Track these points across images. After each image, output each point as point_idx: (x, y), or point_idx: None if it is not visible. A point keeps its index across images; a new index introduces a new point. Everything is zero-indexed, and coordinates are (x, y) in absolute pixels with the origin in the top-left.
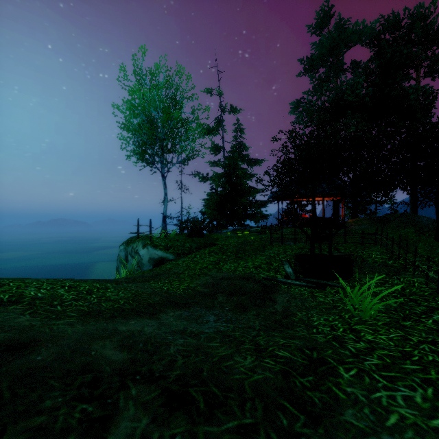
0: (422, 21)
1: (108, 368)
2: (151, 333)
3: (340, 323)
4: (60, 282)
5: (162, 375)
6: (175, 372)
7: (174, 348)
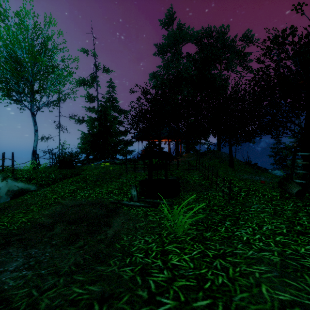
0: (223, 36)
1: None
2: None
3: (156, 244)
4: None
5: None
6: None
7: None
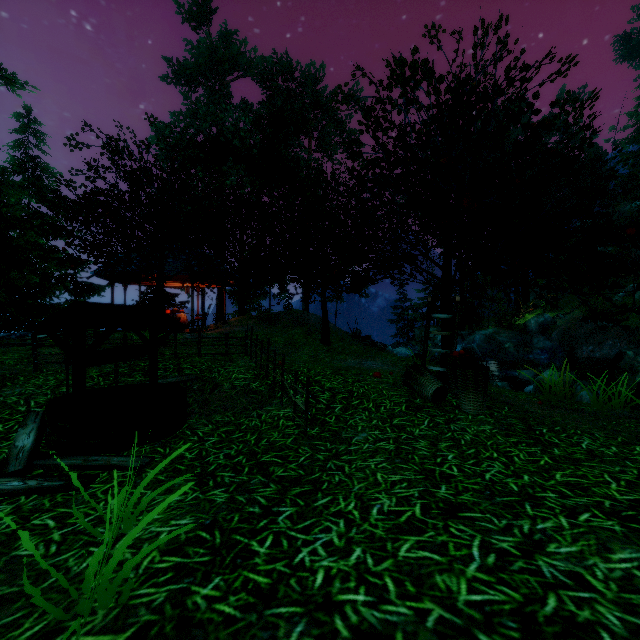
0: (314, 84)
1: None
2: None
3: None
4: None
5: None
6: None
7: None
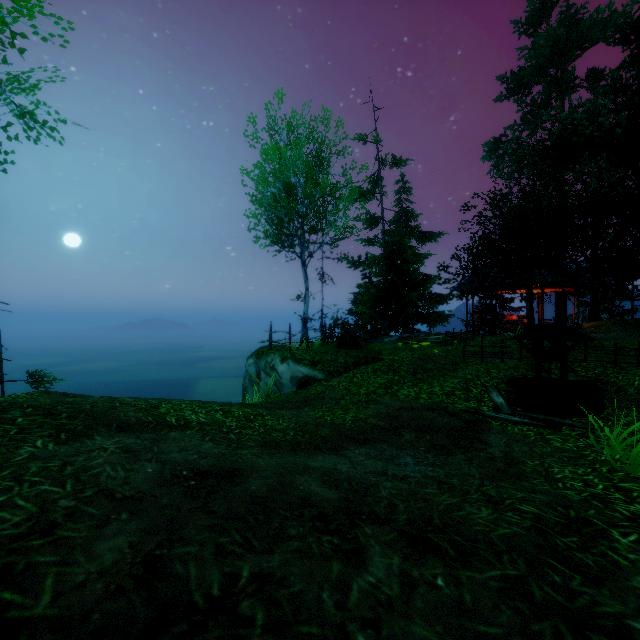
0: None
1: (328, 505)
2: (349, 471)
3: (597, 478)
4: (207, 406)
5: (389, 518)
6: (401, 516)
7: (385, 490)
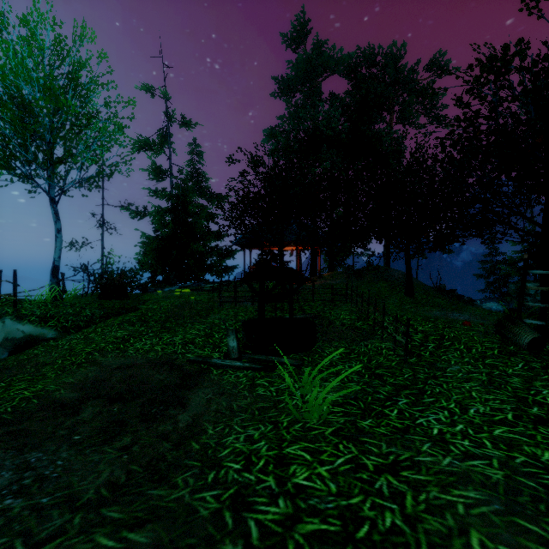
0: (395, 63)
1: None
2: None
3: (267, 444)
4: None
5: None
6: None
7: None
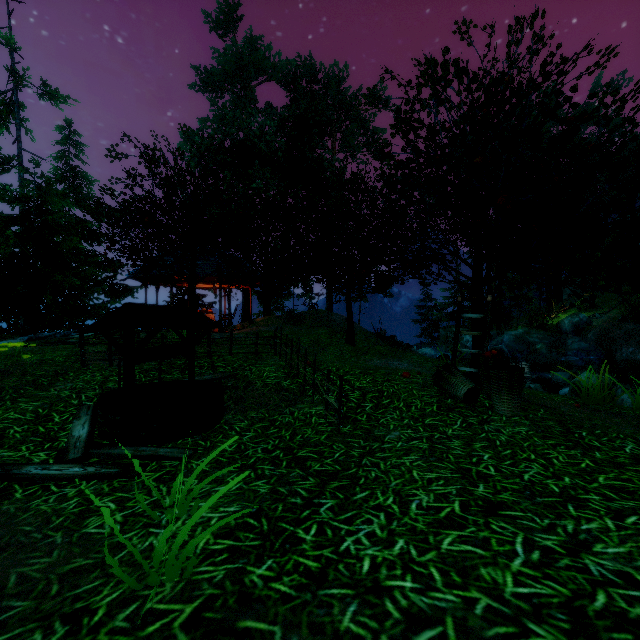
0: (337, 85)
1: None
2: None
3: None
4: None
5: None
6: None
7: None
